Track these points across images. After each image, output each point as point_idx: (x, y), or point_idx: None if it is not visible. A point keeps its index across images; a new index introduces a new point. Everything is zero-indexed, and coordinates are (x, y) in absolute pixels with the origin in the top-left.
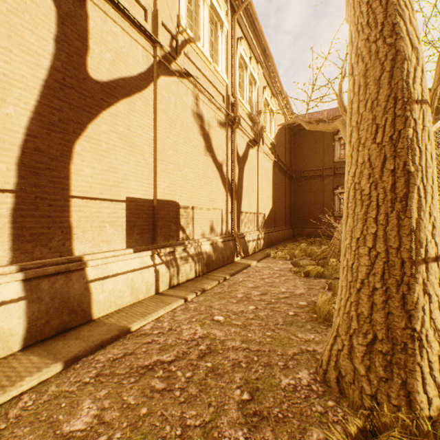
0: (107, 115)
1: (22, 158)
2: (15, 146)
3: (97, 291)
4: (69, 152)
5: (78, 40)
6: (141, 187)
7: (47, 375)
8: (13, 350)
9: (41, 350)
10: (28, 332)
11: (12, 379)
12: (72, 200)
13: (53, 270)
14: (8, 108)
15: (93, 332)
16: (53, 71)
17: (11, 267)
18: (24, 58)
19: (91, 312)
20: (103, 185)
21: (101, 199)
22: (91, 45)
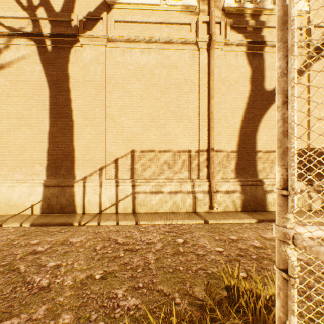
0: (274, 106)
1: (239, 137)
2: (237, 133)
3: (269, 197)
4: (256, 131)
5: (259, 77)
6: (297, 141)
7: (251, 221)
8: (237, 210)
9: (247, 213)
10: (242, 205)
11: (240, 217)
12: (257, 152)
13: (250, 183)
14: (235, 120)
15: (268, 215)
16: (249, 97)
17: (236, 179)
18: (239, 98)
19: (266, 206)
20: (272, 144)
21: (271, 151)
22: (265, 74)
